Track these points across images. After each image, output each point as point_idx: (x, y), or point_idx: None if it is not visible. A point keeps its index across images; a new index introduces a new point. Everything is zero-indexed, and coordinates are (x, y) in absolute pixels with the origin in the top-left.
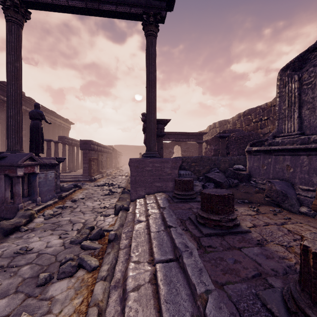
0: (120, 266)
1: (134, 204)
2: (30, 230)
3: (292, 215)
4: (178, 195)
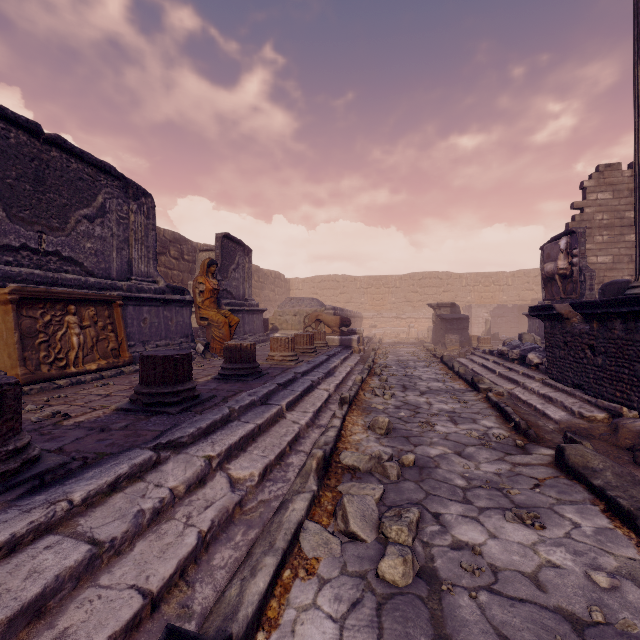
0: (313, 435)
1: None
2: None
3: (32, 398)
4: (29, 449)
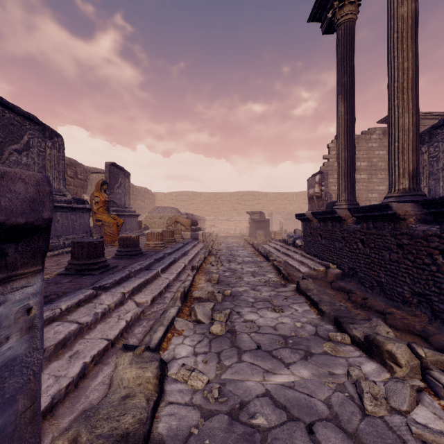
0: (177, 284)
1: (65, 407)
2: (326, 337)
3: None
4: None
